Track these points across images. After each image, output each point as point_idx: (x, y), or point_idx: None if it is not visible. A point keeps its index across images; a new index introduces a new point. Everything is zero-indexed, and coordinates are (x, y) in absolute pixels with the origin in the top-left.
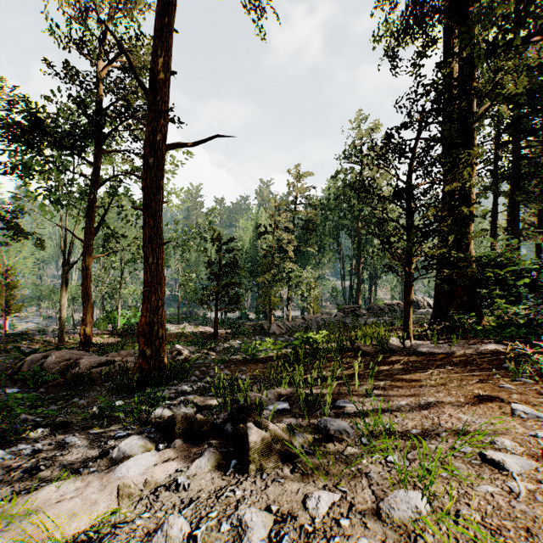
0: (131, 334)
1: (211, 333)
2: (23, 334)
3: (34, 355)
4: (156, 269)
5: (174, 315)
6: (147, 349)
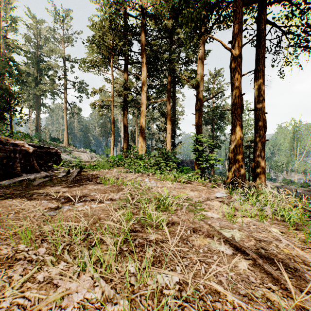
0: None
1: None
2: None
3: None
4: None
5: None
6: None
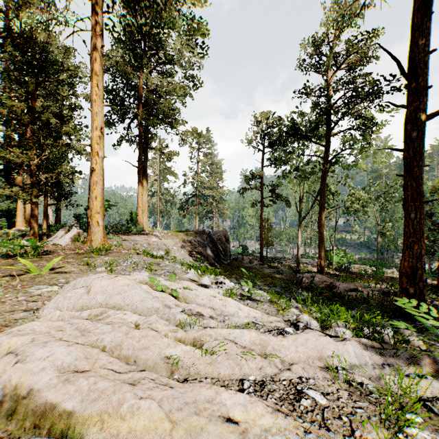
0: (344, 270)
1: (430, 283)
2: (274, 259)
3: (305, 274)
4: (418, 223)
5: (368, 259)
6: (409, 287)
